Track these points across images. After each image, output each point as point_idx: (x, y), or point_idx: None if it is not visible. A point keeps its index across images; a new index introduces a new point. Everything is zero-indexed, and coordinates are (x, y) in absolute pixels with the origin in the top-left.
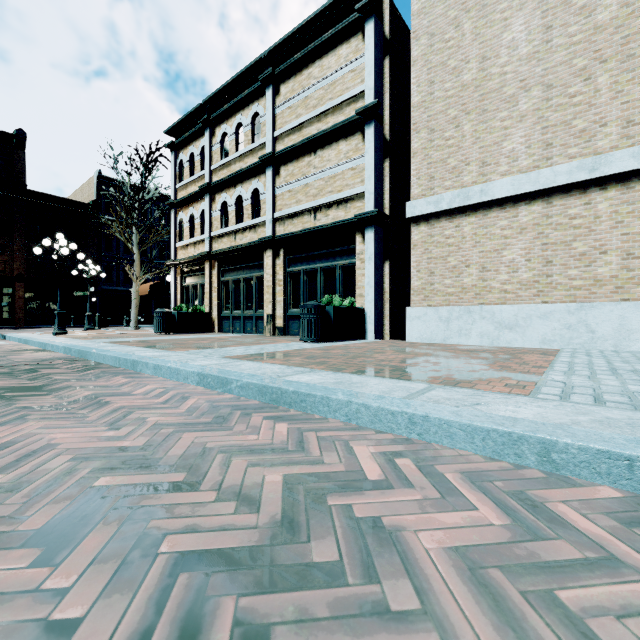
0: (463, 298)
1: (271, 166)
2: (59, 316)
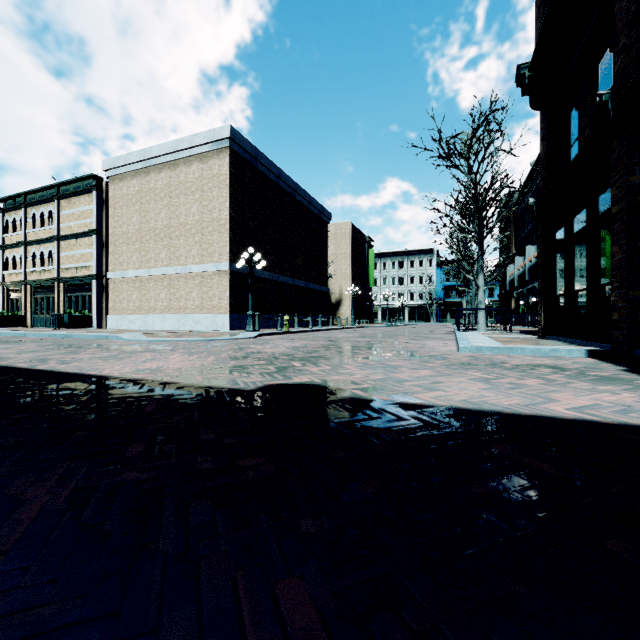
0: (123, 312)
1: (57, 242)
2: None
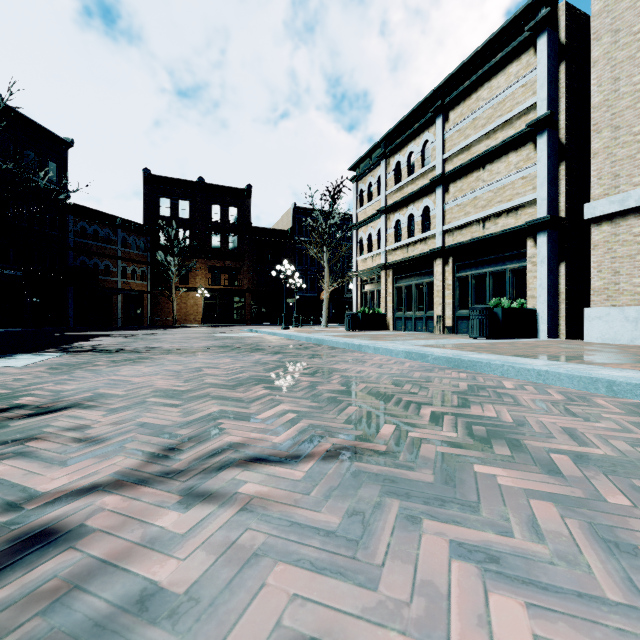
0: None
1: (440, 185)
2: (285, 317)
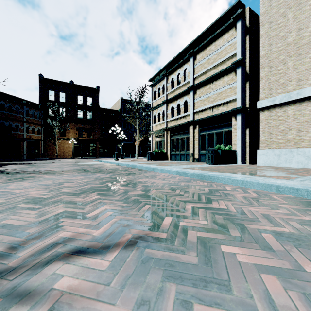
0: (288, 145)
1: (192, 90)
2: (116, 154)
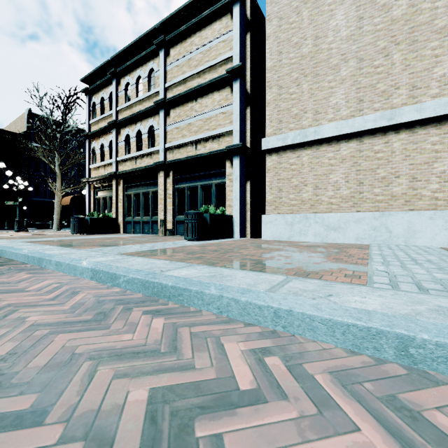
0: (302, 208)
1: (163, 109)
2: None
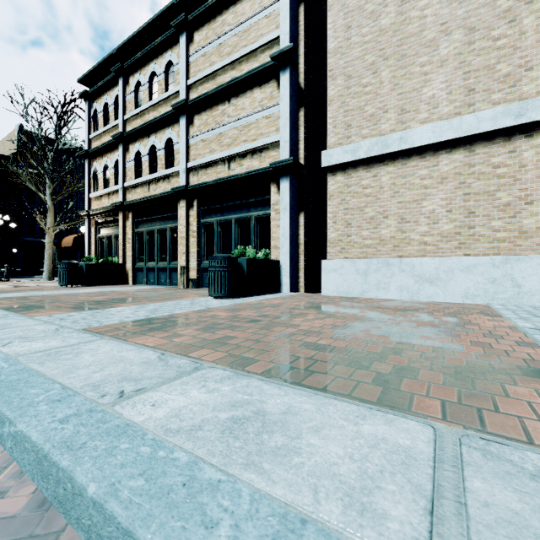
0: (381, 250)
1: (184, 115)
2: None
